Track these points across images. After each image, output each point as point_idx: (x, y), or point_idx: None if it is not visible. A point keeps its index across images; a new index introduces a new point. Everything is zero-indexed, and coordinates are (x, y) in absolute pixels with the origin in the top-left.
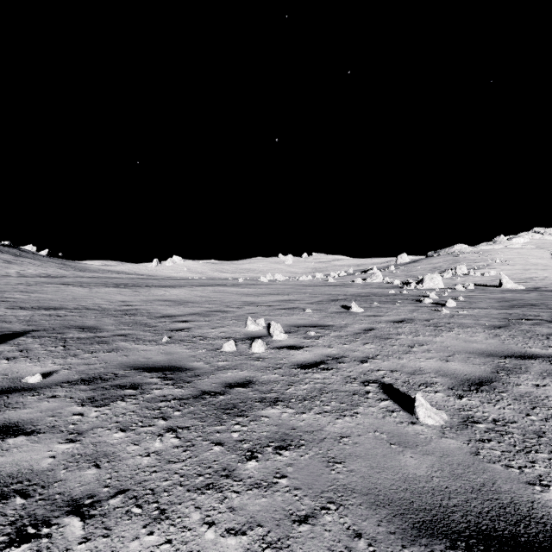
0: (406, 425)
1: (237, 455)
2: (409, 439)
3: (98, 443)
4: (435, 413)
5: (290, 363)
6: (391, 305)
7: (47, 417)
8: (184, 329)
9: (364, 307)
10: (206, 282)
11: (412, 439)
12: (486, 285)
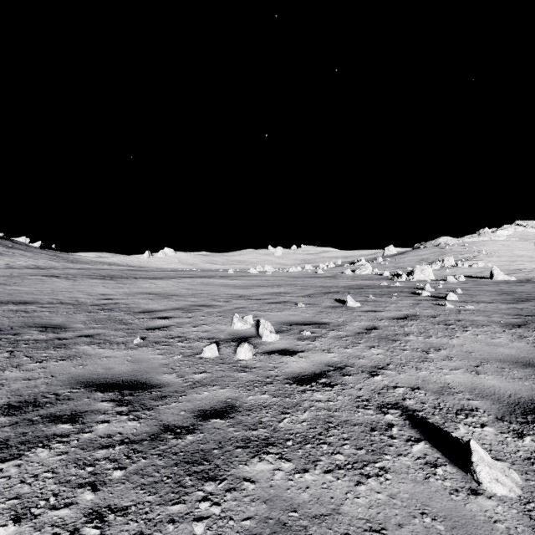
0: (466, 498)
1: None
2: (482, 534)
3: None
4: (502, 471)
5: (283, 375)
6: (388, 299)
7: None
8: (162, 328)
9: (360, 301)
10: (196, 274)
11: (488, 534)
12: (475, 276)
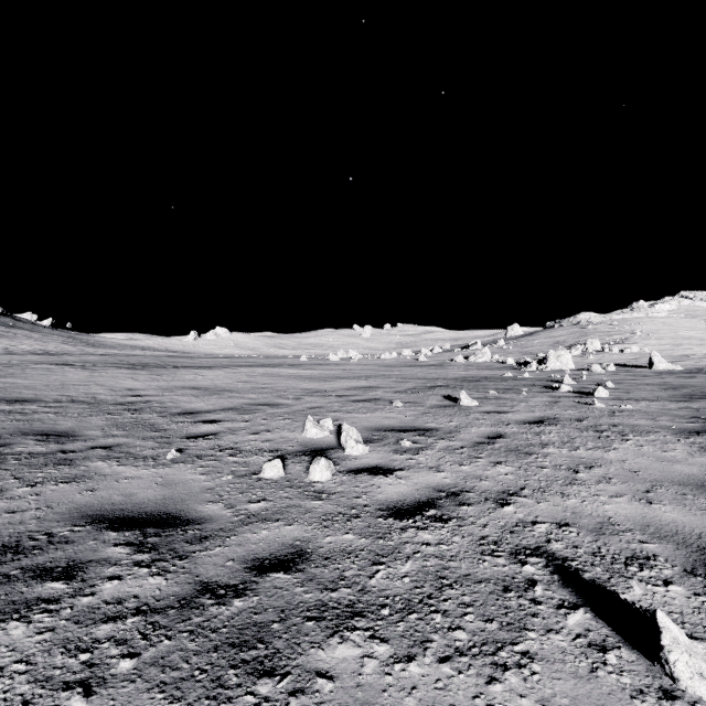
0: (657, 705)
1: None
2: None
3: None
4: (705, 659)
5: (374, 505)
6: (515, 395)
7: None
8: (208, 436)
9: (477, 398)
10: (257, 361)
11: None
12: (629, 365)
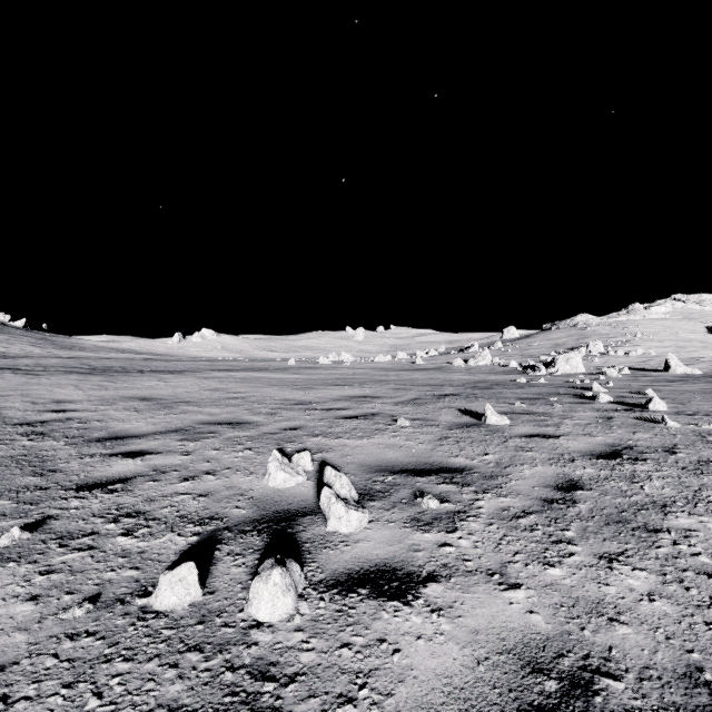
0: None
1: None
2: None
3: None
4: None
5: None
6: (548, 408)
7: None
8: (113, 484)
9: (503, 412)
10: (240, 365)
11: None
12: (641, 368)
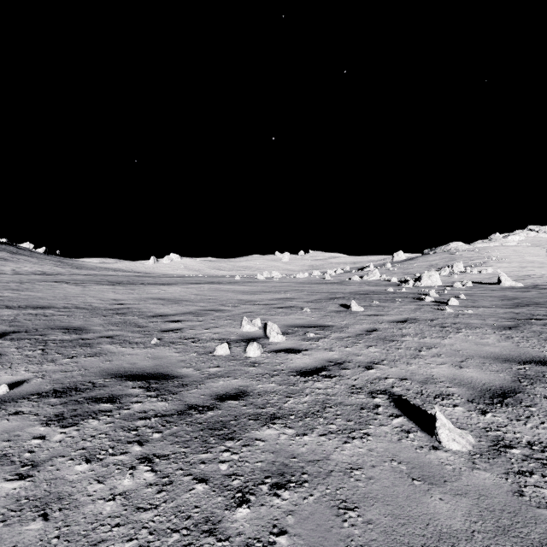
0: (427, 451)
1: (224, 498)
2: (434, 472)
3: (54, 480)
4: (460, 435)
5: (288, 369)
6: (391, 304)
7: (1, 442)
8: (175, 330)
9: (364, 306)
10: (202, 280)
11: (438, 472)
12: (483, 282)
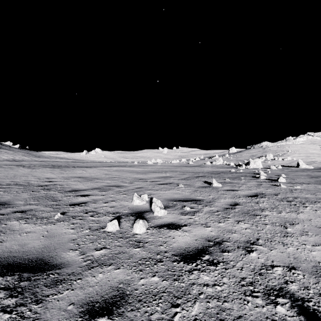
0: None
1: None
2: None
3: None
4: None
5: (171, 251)
6: (239, 181)
7: None
8: (81, 204)
9: (220, 182)
10: (113, 164)
11: None
12: (287, 166)
